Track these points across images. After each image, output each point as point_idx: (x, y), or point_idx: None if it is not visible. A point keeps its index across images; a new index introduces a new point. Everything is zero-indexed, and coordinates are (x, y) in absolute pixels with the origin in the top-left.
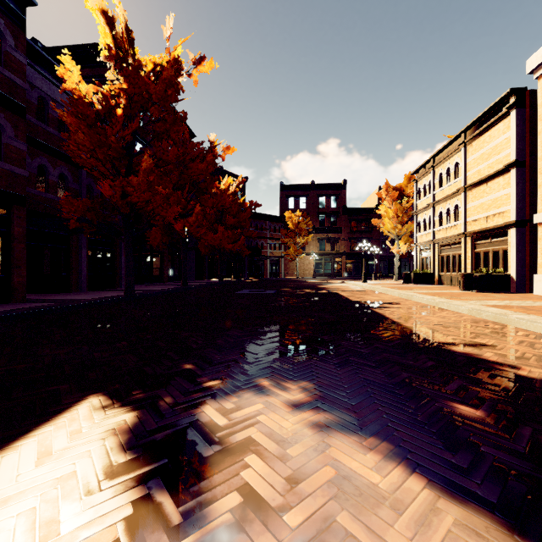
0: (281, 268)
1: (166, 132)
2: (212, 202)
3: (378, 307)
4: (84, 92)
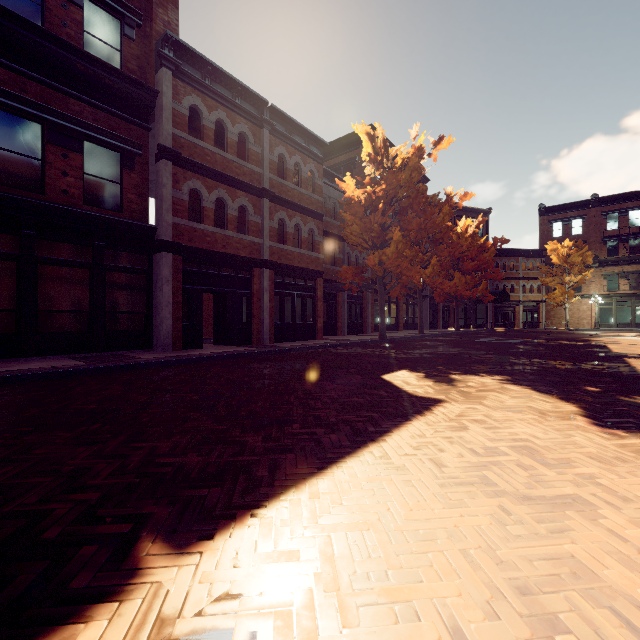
0: (541, 315)
1: (409, 206)
2: (448, 252)
3: (636, 358)
4: (356, 196)
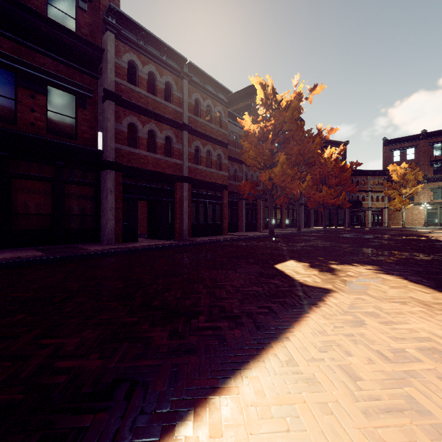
0: (384, 218)
1: (291, 136)
2: (318, 171)
3: None
4: (252, 129)
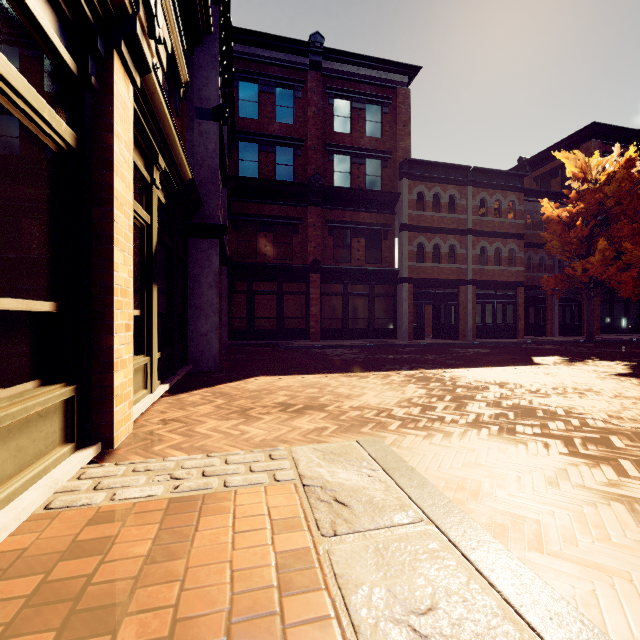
0: None
1: (622, 212)
2: None
3: None
4: (555, 215)
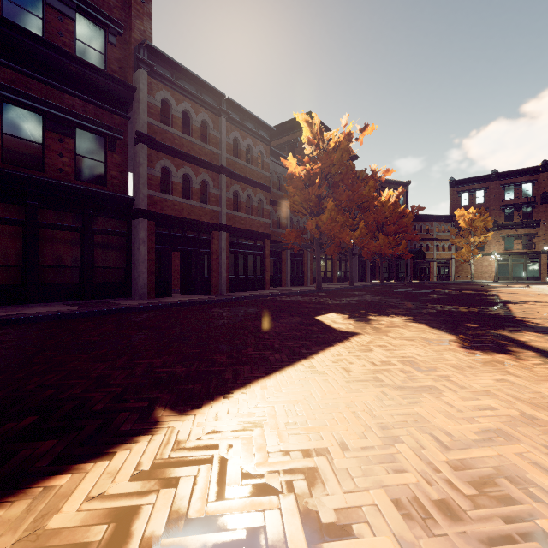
0: (451, 270)
1: (341, 180)
2: (373, 218)
3: (516, 303)
4: (297, 172)
